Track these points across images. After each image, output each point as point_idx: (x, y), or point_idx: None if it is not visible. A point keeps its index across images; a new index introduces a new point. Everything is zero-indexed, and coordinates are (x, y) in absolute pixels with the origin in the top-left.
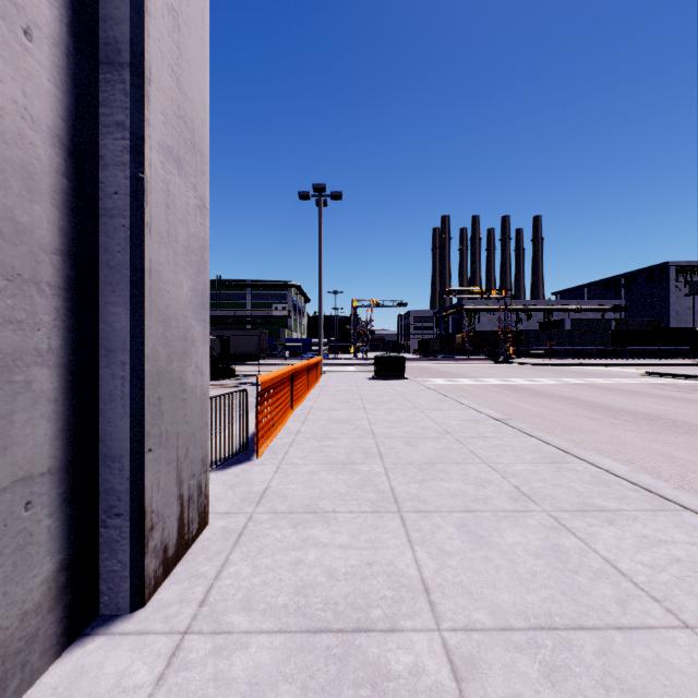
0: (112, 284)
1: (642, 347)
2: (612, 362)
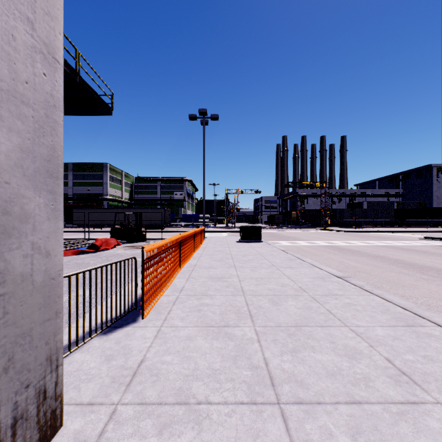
0: None
1: (415, 220)
2: (397, 230)
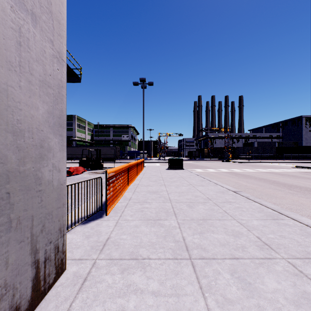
0: None
1: (290, 154)
2: (277, 161)
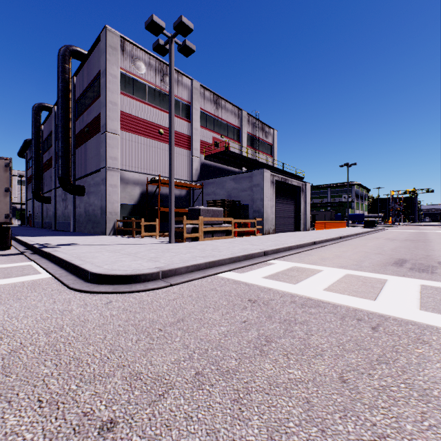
0: (305, 214)
1: None
2: None
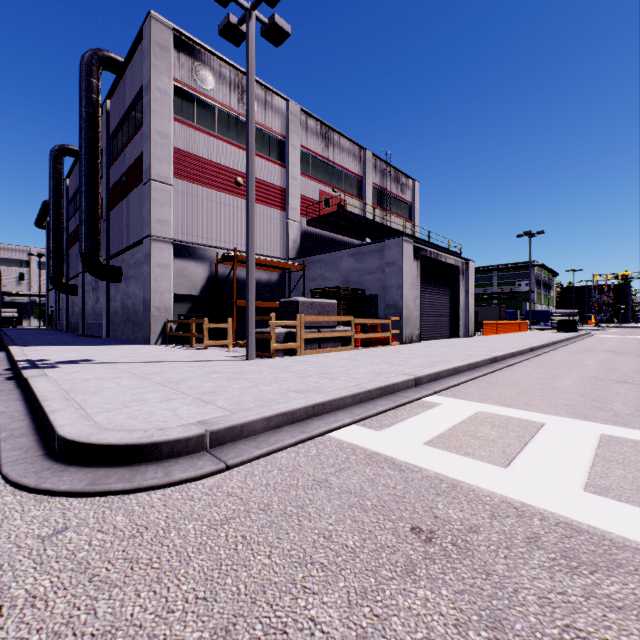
0: (466, 310)
1: None
2: None
